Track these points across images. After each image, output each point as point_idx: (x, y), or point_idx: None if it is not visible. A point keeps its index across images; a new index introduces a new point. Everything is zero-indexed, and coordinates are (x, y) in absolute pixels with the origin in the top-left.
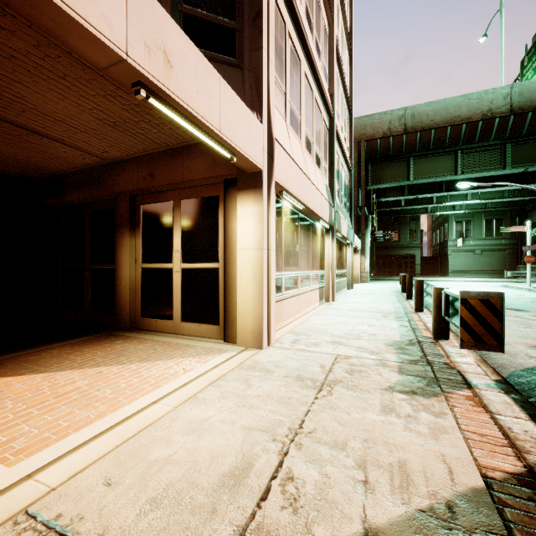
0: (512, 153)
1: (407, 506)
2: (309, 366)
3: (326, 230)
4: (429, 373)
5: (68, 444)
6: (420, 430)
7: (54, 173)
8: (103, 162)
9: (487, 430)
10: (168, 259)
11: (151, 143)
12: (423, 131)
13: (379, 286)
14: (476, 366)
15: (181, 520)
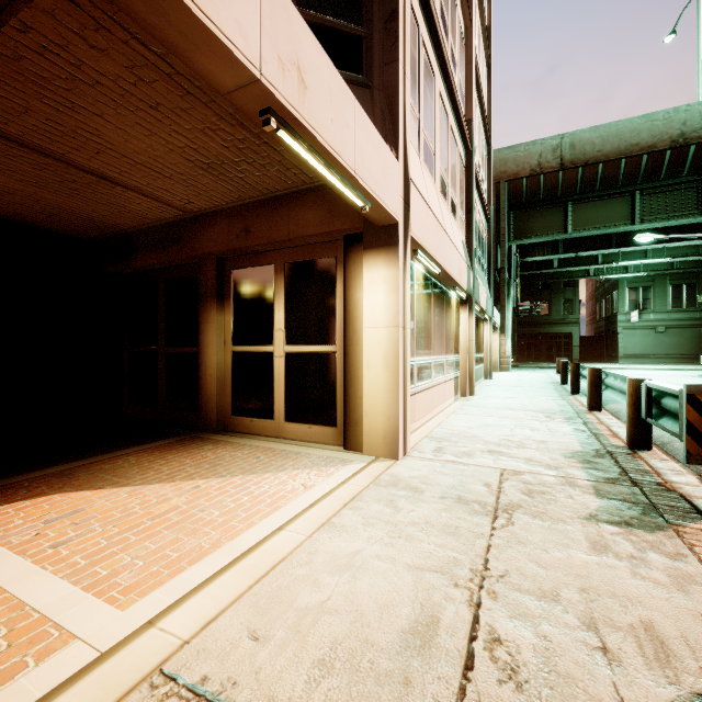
0: None
1: (677, 687)
2: (469, 484)
3: (461, 301)
4: (640, 497)
5: (186, 581)
6: (657, 577)
7: (121, 231)
8: (184, 215)
9: None
10: (268, 340)
11: (249, 190)
12: (586, 165)
13: (527, 376)
14: None
15: (367, 692)
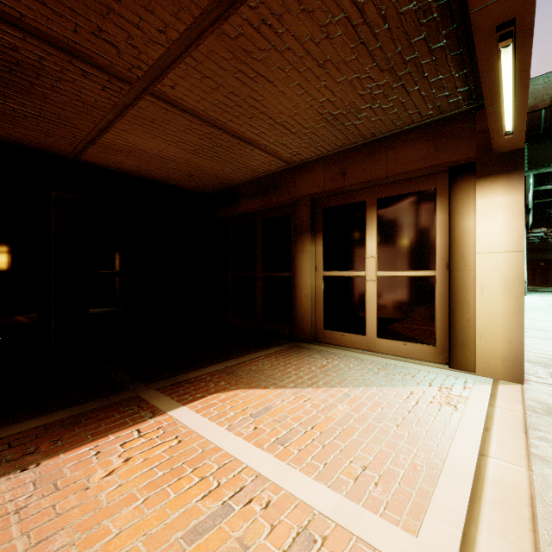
0: None
1: None
2: None
3: None
4: None
5: (448, 509)
6: None
7: (231, 185)
8: (286, 166)
9: None
10: (359, 266)
11: (355, 136)
12: None
13: None
14: None
15: None
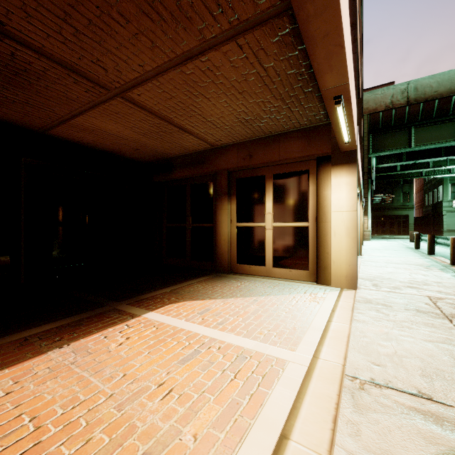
0: None
1: None
2: (415, 303)
3: None
4: None
5: (310, 341)
6: None
7: (167, 157)
8: (210, 147)
9: None
10: (261, 219)
11: (259, 132)
12: (426, 101)
13: (386, 243)
14: None
15: None
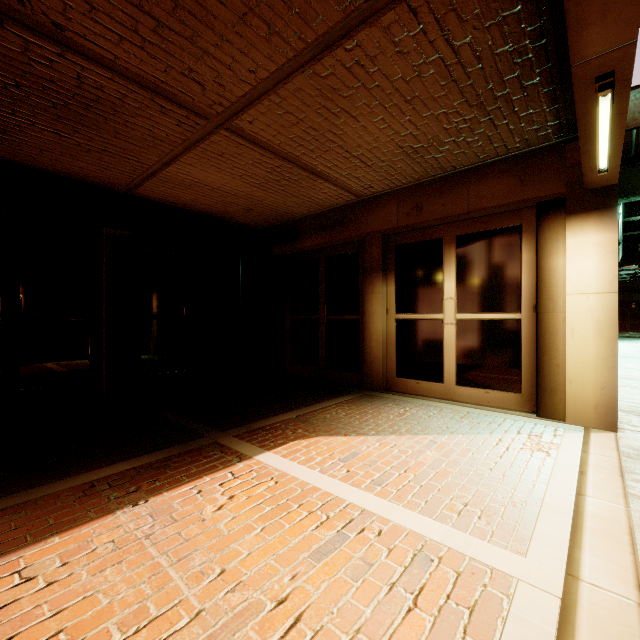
0: None
1: None
2: None
3: None
4: None
5: (551, 537)
6: None
7: (291, 219)
8: (354, 200)
9: None
10: (436, 308)
11: (434, 169)
12: None
13: None
14: None
15: None
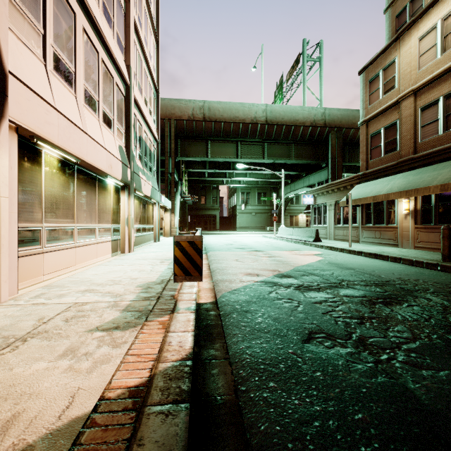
0: (268, 149)
1: None
2: (24, 321)
3: (121, 188)
4: (149, 307)
5: None
6: (83, 366)
7: None
8: None
9: (149, 350)
10: None
11: None
12: (216, 122)
13: None
14: (194, 294)
15: None
